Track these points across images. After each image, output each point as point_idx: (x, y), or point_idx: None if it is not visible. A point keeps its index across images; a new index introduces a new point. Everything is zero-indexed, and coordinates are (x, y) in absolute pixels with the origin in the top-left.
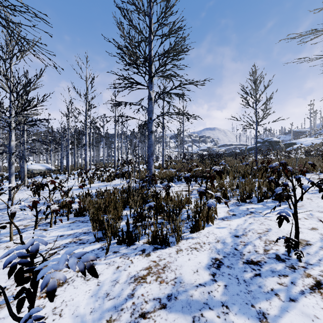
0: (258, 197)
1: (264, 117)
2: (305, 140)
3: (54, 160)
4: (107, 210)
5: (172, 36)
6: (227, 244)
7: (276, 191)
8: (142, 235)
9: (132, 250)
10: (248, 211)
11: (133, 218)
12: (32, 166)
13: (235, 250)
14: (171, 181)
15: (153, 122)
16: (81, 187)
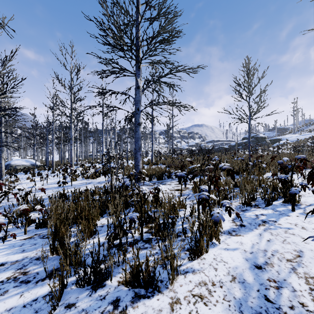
0: (267, 200)
1: (258, 110)
2: (289, 136)
3: (42, 156)
4: (79, 219)
5: (162, 16)
6: (249, 285)
7: (292, 193)
8: (118, 266)
9: (98, 301)
10: (258, 220)
11: (111, 230)
12: (15, 162)
13: (268, 302)
14: (160, 178)
15: (140, 113)
16: (42, 191)
